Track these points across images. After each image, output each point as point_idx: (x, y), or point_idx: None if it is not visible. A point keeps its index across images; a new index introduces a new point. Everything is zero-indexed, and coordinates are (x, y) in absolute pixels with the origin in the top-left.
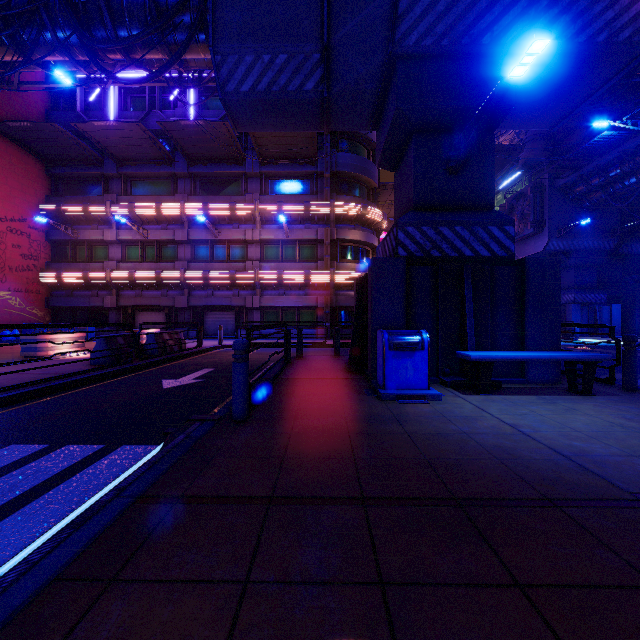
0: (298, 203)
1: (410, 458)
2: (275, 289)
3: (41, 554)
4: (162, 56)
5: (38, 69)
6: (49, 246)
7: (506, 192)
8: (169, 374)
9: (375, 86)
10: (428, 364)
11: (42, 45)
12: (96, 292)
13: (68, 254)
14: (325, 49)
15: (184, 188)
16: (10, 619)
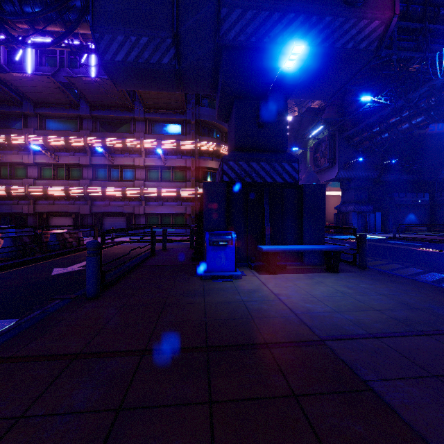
0: (172, 141)
1: (195, 320)
2: (156, 201)
3: None
4: (60, 29)
5: None
6: None
7: (314, 139)
8: (62, 264)
9: (211, 64)
10: (235, 254)
11: None
12: (17, 202)
13: None
14: (175, 36)
15: (87, 126)
16: None
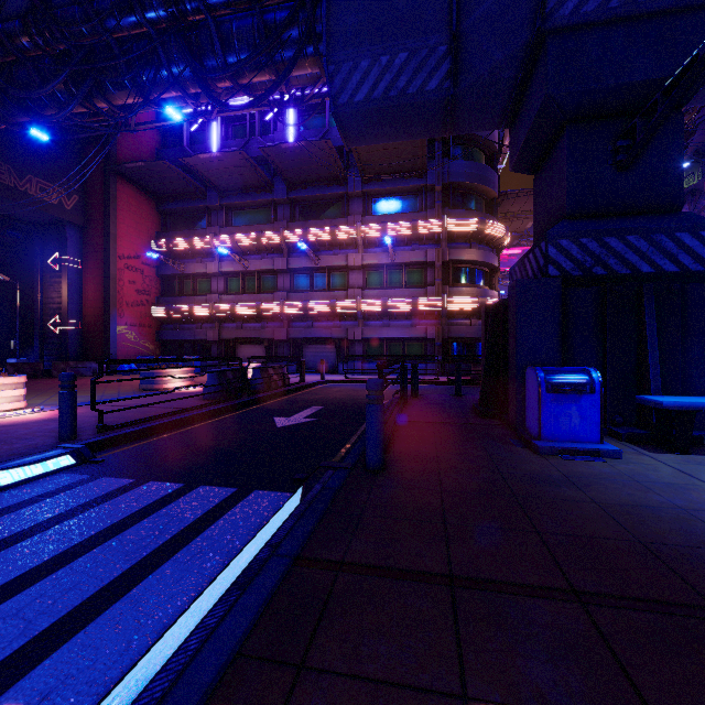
0: (404, 222)
1: (616, 539)
2: (378, 319)
3: (216, 619)
4: (269, 77)
5: (152, 109)
6: (159, 281)
7: None
8: (279, 411)
9: (514, 73)
10: (600, 411)
11: (159, 83)
12: (200, 325)
13: (175, 288)
14: (453, 39)
15: (283, 215)
16: (205, 699)
